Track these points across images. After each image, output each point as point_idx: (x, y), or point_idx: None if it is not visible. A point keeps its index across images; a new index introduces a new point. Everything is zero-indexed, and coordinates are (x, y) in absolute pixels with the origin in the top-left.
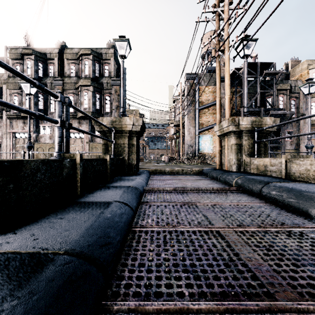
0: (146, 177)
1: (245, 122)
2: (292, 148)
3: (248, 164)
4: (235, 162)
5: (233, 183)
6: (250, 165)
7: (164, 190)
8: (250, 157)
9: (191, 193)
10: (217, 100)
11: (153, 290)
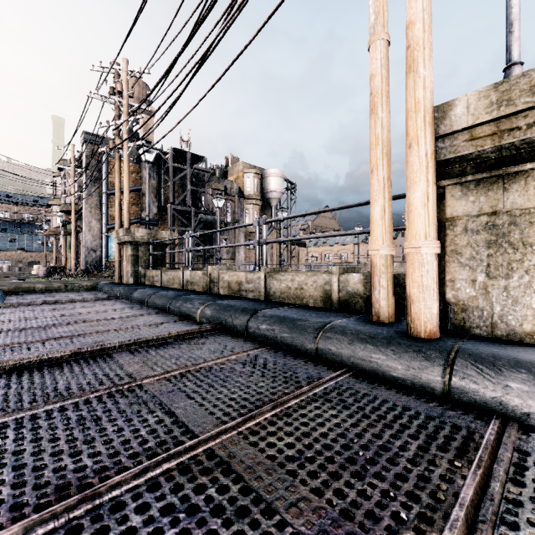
0: (0, 296)
1: (141, 234)
2: (229, 257)
3: (144, 276)
4: (132, 274)
5: (118, 294)
6: (145, 277)
7: (30, 304)
8: (146, 269)
9: (65, 304)
10: (116, 201)
11: (18, 328)
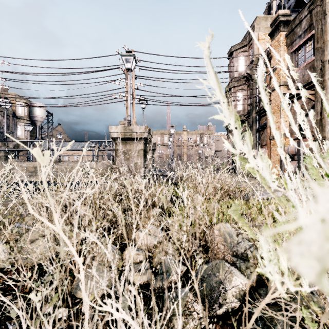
0: None
1: (11, 146)
2: None
3: None
4: None
5: None
6: None
7: None
8: None
9: None
10: None
11: None
